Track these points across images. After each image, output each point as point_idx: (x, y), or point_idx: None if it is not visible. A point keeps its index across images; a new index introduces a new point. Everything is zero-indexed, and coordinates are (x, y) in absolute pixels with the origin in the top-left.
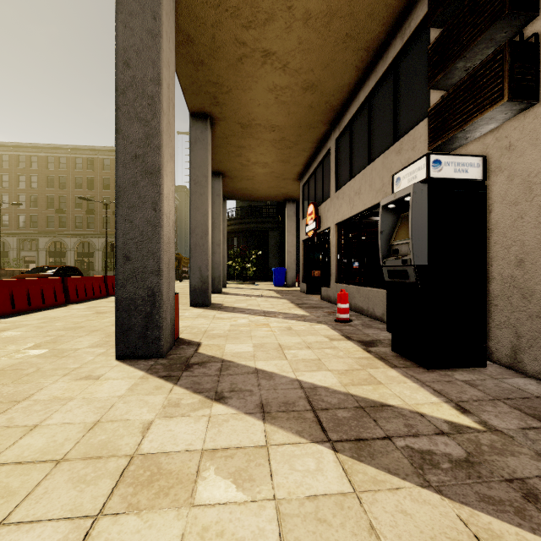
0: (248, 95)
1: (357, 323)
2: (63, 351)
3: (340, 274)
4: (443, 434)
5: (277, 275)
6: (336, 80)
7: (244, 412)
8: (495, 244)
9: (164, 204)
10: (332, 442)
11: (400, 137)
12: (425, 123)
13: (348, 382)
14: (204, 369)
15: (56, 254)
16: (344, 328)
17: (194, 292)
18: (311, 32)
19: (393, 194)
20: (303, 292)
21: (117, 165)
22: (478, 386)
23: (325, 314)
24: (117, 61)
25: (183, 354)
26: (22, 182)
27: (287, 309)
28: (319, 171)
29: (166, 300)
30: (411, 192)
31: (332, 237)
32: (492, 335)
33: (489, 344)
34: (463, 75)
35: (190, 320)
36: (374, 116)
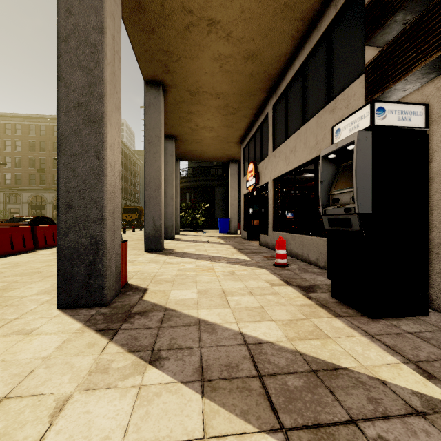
0: (195, 64)
1: (293, 267)
2: (9, 298)
3: (276, 223)
4: (417, 415)
5: (222, 224)
6: (274, 50)
7: (181, 380)
8: (436, 193)
9: (107, 153)
10: (286, 431)
11: (333, 97)
12: (359, 82)
13: (294, 336)
14: (144, 320)
15: (37, 206)
16: (283, 272)
17: (148, 239)
18: (252, 1)
19: (334, 144)
20: (244, 238)
21: (59, 112)
22: (430, 340)
23: (264, 258)
24: (59, 8)
25: (128, 302)
26: (8, 146)
27: (231, 254)
28: (258, 134)
29: (110, 248)
30: (355, 139)
31: (270, 191)
32: (432, 282)
33: (429, 291)
34: (401, 30)
35: (142, 265)
36: (308, 81)
